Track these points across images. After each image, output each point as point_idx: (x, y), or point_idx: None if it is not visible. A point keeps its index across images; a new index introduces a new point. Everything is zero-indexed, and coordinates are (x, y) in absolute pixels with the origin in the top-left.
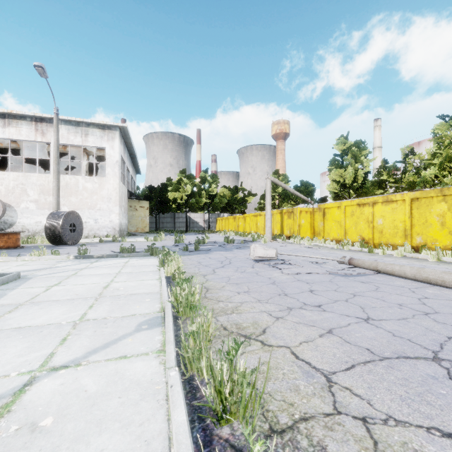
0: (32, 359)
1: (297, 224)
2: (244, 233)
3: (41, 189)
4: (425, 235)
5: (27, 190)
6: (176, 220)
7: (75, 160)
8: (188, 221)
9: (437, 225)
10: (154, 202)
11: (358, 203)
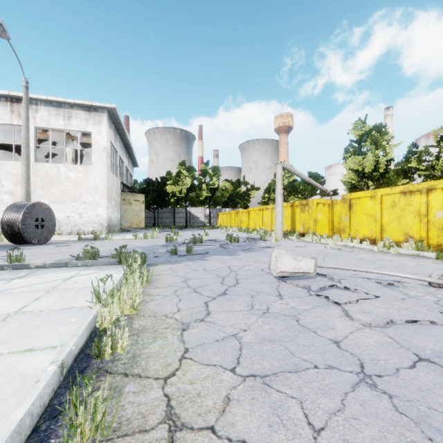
0: None
1: (313, 219)
2: (248, 229)
3: (17, 179)
4: None
5: (1, 180)
6: (175, 215)
7: (57, 146)
8: (189, 216)
9: None
10: (151, 196)
11: (403, 191)
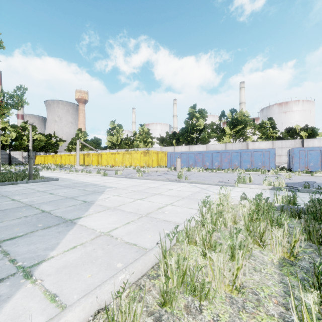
0: (58, 175)
1: (91, 160)
2: (62, 164)
3: None
4: (125, 163)
5: None
6: None
7: None
8: (8, 157)
9: (127, 160)
10: None
11: (111, 153)
